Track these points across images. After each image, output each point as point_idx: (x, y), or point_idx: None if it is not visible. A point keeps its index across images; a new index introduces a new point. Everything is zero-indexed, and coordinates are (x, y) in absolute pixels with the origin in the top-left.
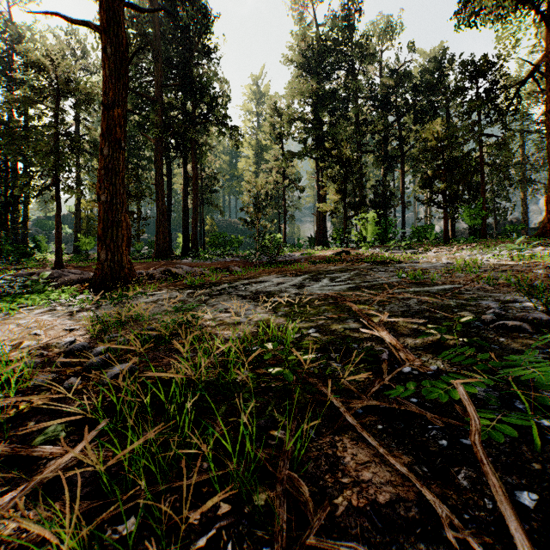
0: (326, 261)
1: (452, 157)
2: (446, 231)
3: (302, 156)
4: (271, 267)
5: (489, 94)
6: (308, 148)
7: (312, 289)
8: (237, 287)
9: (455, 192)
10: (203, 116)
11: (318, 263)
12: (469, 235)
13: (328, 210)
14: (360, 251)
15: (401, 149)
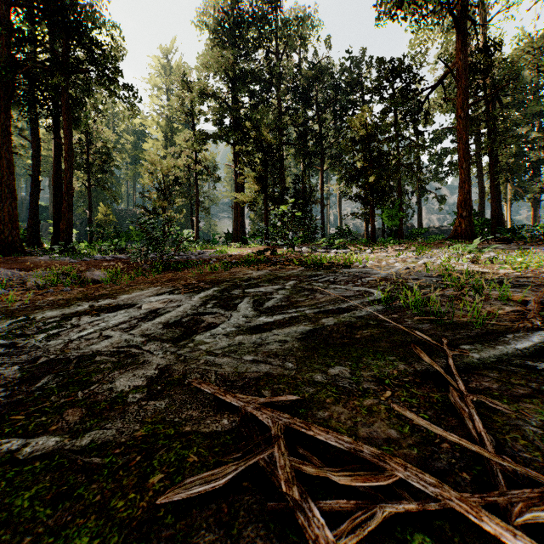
0: (246, 263)
1: (380, 150)
2: (373, 230)
3: (218, 138)
4: (164, 271)
5: (406, 95)
6: (224, 129)
7: (212, 345)
8: (32, 331)
9: (385, 187)
10: (80, 62)
11: (234, 265)
12: (383, 236)
13: (247, 201)
14: (285, 249)
15: (321, 146)
